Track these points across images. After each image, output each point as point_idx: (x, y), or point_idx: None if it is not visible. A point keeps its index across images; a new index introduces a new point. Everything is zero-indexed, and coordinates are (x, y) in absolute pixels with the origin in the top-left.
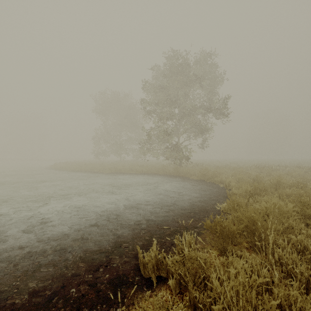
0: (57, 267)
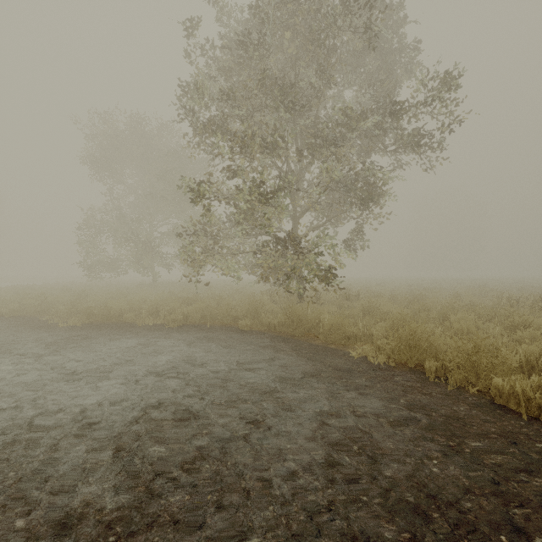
0: None
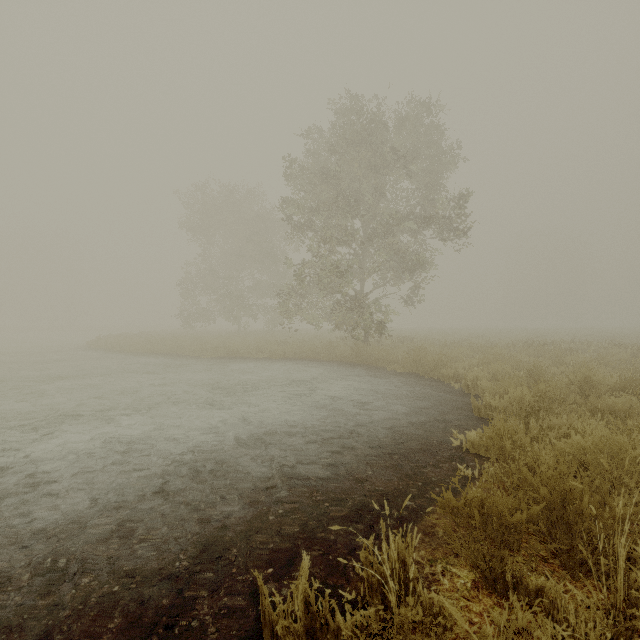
0: (31, 635)
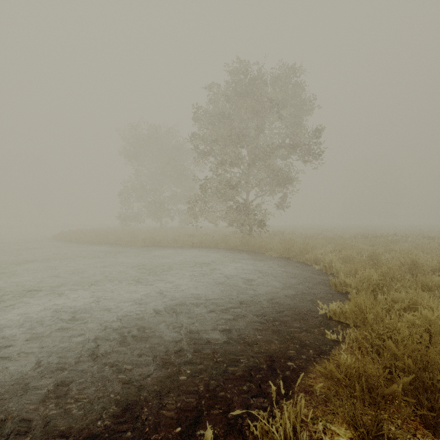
0: None
